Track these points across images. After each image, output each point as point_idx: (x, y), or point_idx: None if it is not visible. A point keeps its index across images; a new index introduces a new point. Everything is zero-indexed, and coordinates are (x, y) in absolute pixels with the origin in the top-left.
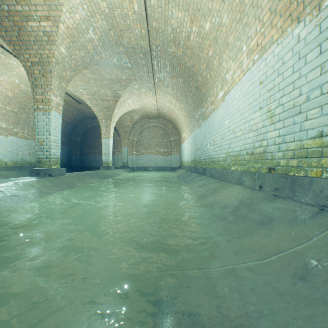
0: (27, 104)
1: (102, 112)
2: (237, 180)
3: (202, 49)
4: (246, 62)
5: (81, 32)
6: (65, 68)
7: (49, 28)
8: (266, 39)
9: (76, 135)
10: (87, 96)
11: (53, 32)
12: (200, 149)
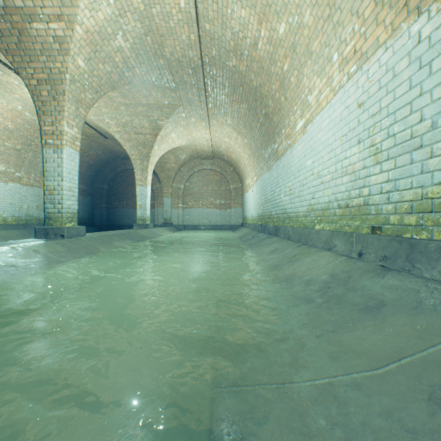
0: (34, 139)
1: (137, 150)
2: (325, 243)
3: (274, 62)
4: (337, 77)
5: (107, 38)
6: (85, 88)
7: (61, 32)
8: (368, 42)
9: (101, 181)
10: (116, 128)
11: (67, 37)
12: (270, 201)
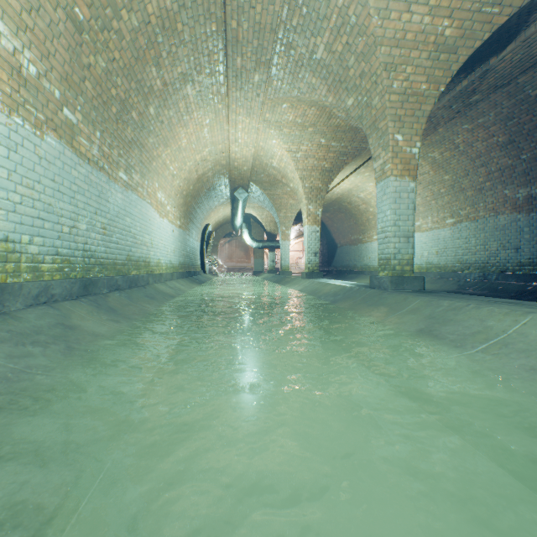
0: None
1: None
2: None
3: None
4: None
5: None
6: None
7: None
8: None
9: None
10: None
11: None
12: None
